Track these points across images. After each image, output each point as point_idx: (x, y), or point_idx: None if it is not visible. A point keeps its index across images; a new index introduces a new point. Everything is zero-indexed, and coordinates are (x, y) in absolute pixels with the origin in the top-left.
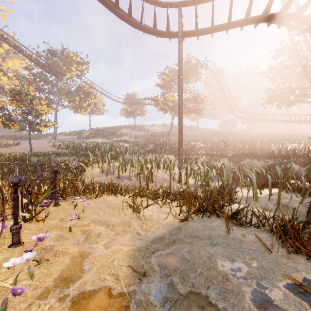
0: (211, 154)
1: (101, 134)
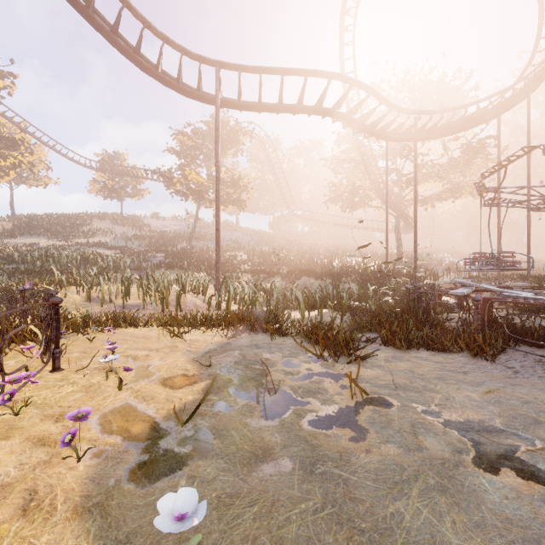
0: (259, 270)
1: (45, 229)
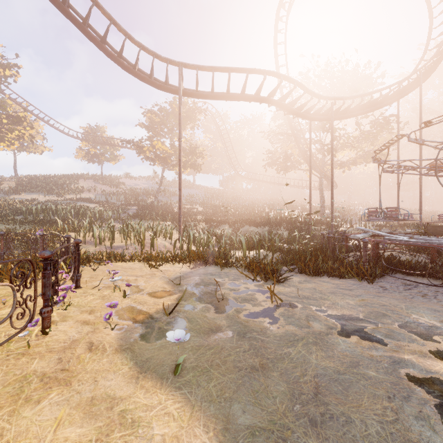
0: (211, 220)
1: (42, 187)
